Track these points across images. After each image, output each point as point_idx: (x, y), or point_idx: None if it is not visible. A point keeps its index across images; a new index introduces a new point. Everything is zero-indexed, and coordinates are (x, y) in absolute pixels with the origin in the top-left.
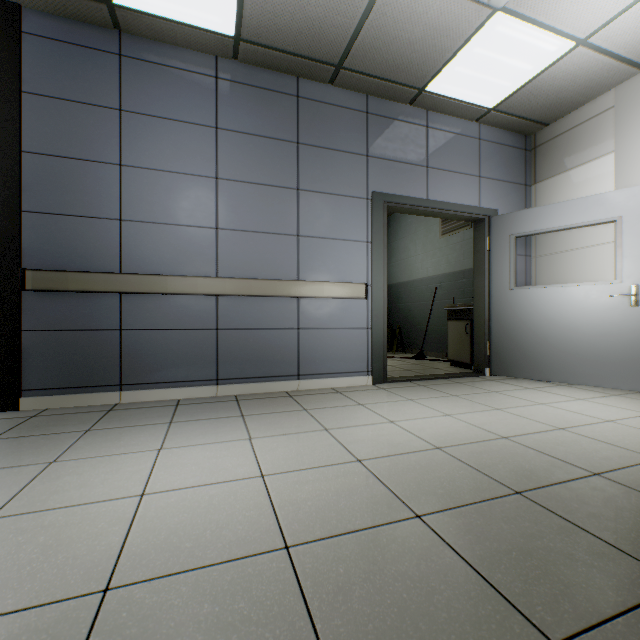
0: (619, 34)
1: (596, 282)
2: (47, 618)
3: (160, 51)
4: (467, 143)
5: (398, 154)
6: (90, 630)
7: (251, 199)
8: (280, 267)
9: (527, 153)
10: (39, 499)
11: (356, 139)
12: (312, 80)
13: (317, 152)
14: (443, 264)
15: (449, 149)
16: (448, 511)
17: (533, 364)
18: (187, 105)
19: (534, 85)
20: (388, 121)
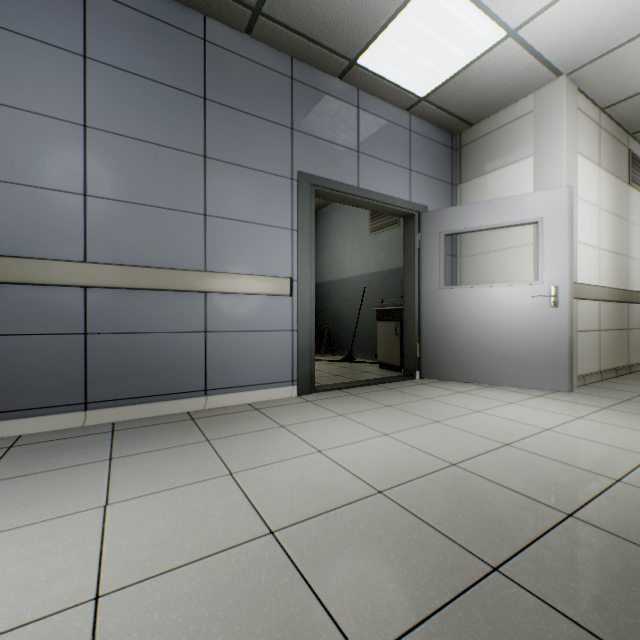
0: (545, 31)
1: (520, 283)
2: None
3: None
4: (398, 132)
5: (327, 132)
6: None
7: (138, 161)
8: (180, 253)
9: (453, 152)
10: None
11: (279, 107)
12: (224, 24)
13: (230, 114)
14: (372, 263)
15: (381, 136)
16: (410, 637)
17: (462, 366)
18: (35, 15)
19: (464, 76)
20: (316, 93)
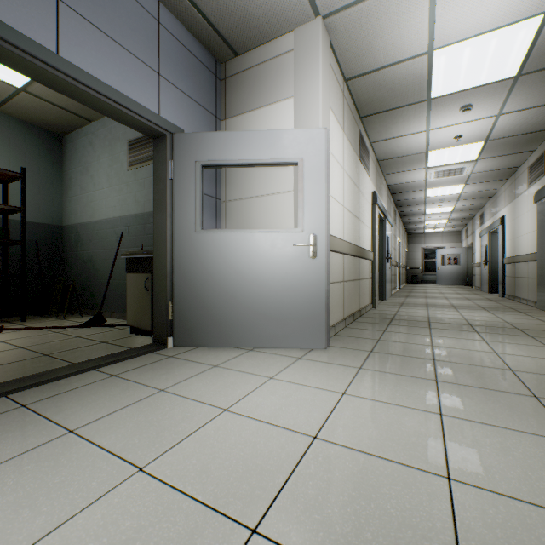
0: None
1: (282, 229)
2: None
3: None
4: (140, 14)
5: None
6: None
7: None
8: None
9: (218, 81)
10: None
11: None
12: None
13: None
14: (131, 203)
15: None
16: None
17: (222, 328)
18: None
19: None
20: None
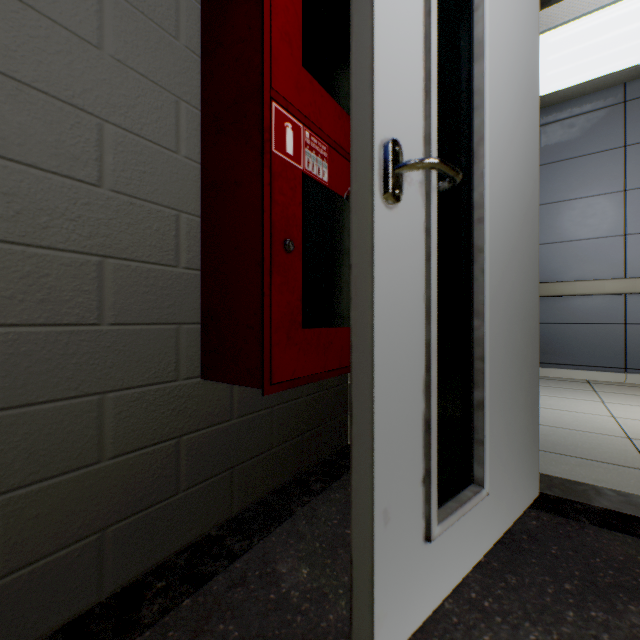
0: None
1: None
2: (604, 436)
3: (567, 108)
4: None
5: None
6: (633, 444)
7: None
8: None
9: None
10: (545, 405)
11: None
12: None
13: None
14: None
15: None
16: None
17: None
18: (592, 139)
19: None
20: None
